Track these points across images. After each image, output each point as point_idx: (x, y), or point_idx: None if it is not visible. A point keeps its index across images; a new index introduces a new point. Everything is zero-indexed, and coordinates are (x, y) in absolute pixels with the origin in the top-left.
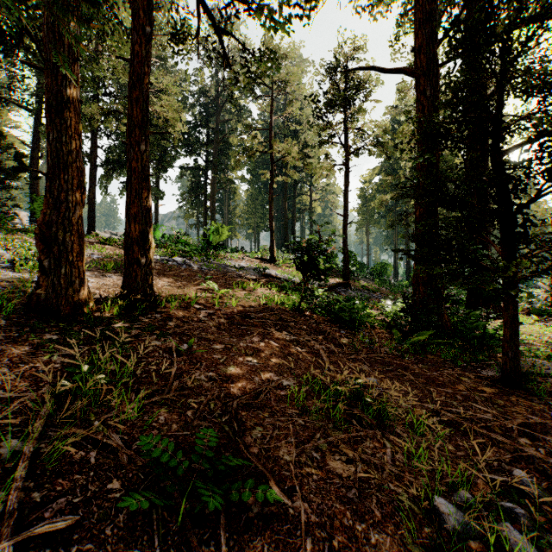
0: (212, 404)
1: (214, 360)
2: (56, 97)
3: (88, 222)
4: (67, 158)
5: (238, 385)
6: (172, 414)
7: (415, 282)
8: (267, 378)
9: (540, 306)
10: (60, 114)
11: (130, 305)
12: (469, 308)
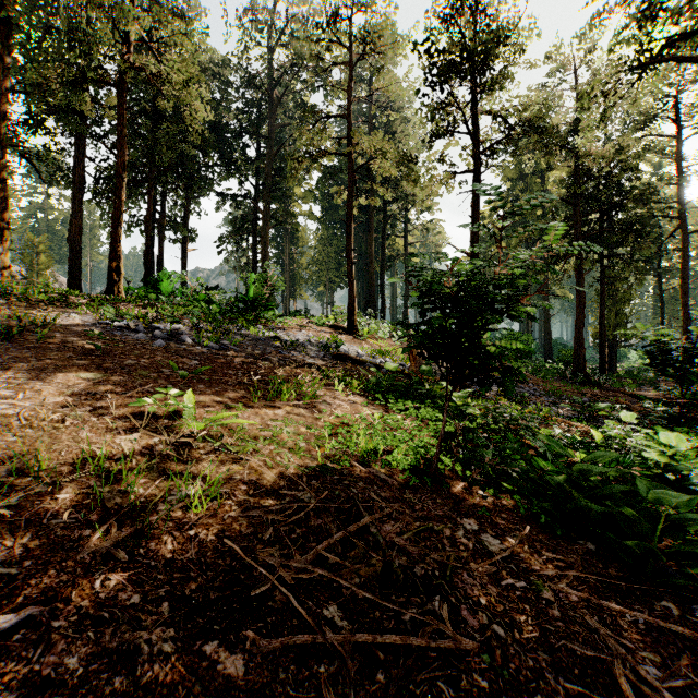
0: None
1: None
2: None
3: (69, 271)
4: None
5: None
6: None
7: None
8: None
9: None
10: None
11: None
12: None
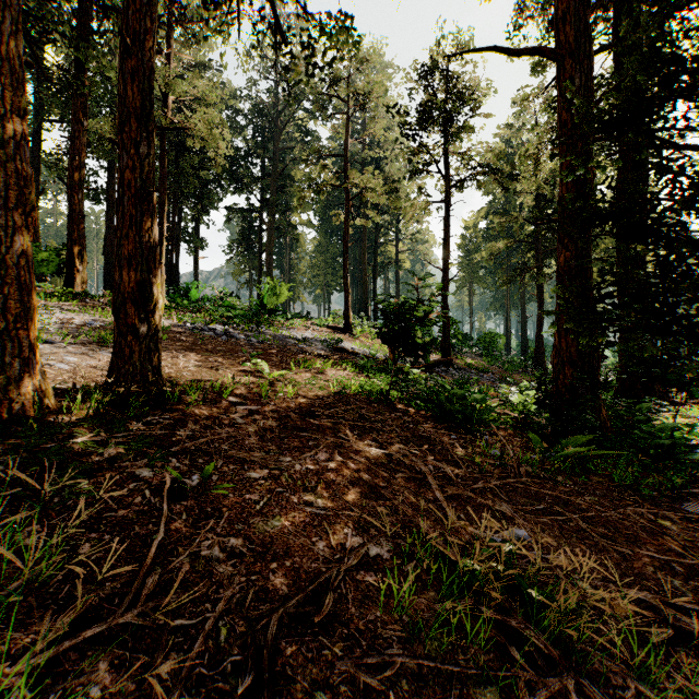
0: (224, 628)
1: (245, 504)
2: None
3: (104, 280)
4: None
5: (285, 565)
6: (123, 675)
7: (557, 361)
8: (340, 541)
9: None
10: None
11: (119, 401)
12: (622, 396)
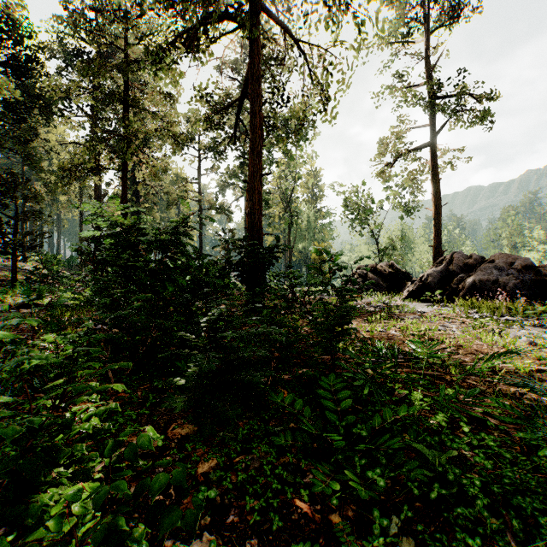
0: None
1: None
2: None
3: None
4: None
5: None
6: None
7: None
8: None
9: None
10: None
11: None
12: None
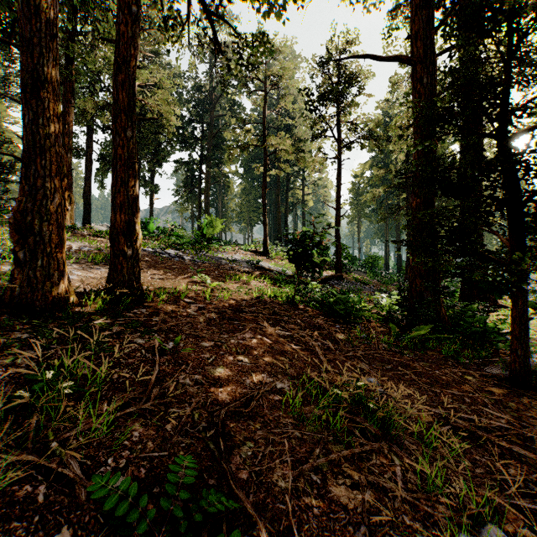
0: (196, 414)
1: (201, 359)
2: (32, 76)
3: (83, 216)
4: (45, 142)
5: (227, 390)
6: (148, 428)
7: (411, 275)
8: (260, 380)
9: (534, 299)
10: (37, 94)
11: (115, 299)
12: (463, 301)
